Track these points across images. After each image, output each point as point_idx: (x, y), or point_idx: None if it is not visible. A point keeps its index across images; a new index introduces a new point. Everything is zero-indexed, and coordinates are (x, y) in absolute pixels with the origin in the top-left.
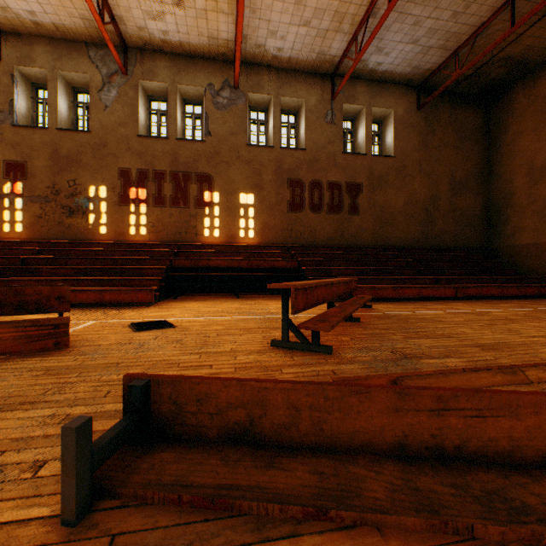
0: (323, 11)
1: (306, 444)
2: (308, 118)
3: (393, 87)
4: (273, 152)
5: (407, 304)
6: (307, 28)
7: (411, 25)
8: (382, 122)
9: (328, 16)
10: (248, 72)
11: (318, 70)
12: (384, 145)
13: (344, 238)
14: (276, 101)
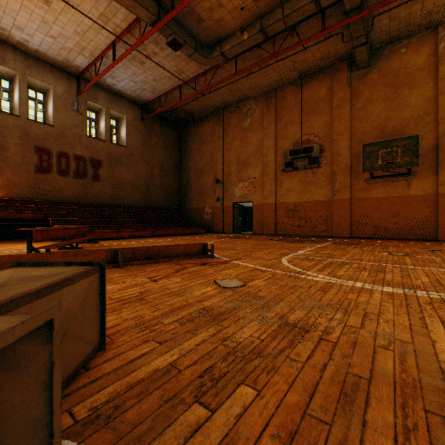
0: (68, 38)
1: None
2: (56, 102)
3: (126, 101)
4: (19, 120)
5: (122, 240)
6: (54, 40)
7: (132, 73)
8: (119, 121)
9: (72, 42)
10: None
11: (66, 69)
12: (120, 136)
13: (88, 197)
14: (23, 79)
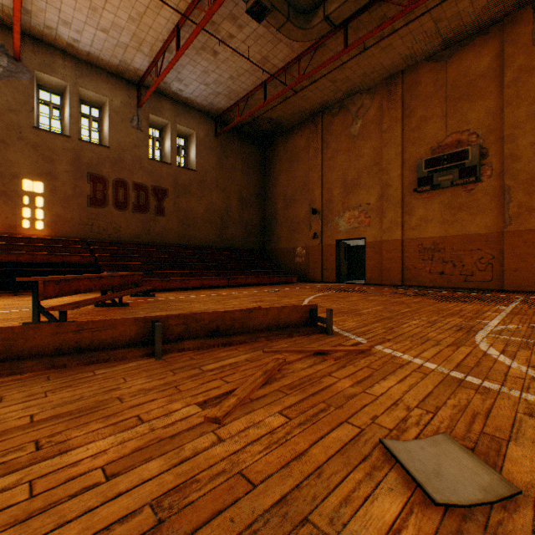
0: (122, 28)
1: (1, 359)
2: (112, 117)
3: (196, 112)
4: (70, 142)
5: (188, 292)
6: (106, 35)
7: (202, 71)
8: (188, 139)
9: (127, 34)
10: (36, 47)
11: (123, 75)
12: (189, 159)
13: (151, 236)
14: (74, 91)
